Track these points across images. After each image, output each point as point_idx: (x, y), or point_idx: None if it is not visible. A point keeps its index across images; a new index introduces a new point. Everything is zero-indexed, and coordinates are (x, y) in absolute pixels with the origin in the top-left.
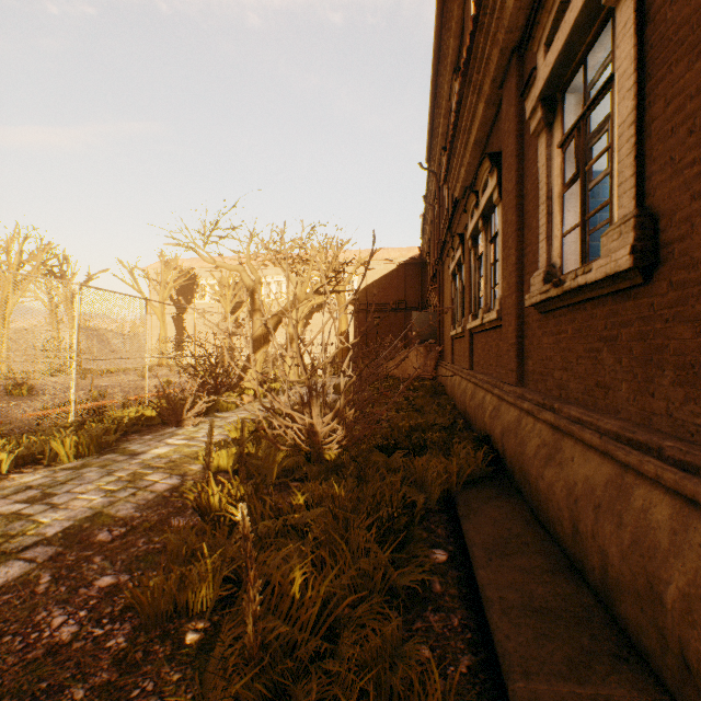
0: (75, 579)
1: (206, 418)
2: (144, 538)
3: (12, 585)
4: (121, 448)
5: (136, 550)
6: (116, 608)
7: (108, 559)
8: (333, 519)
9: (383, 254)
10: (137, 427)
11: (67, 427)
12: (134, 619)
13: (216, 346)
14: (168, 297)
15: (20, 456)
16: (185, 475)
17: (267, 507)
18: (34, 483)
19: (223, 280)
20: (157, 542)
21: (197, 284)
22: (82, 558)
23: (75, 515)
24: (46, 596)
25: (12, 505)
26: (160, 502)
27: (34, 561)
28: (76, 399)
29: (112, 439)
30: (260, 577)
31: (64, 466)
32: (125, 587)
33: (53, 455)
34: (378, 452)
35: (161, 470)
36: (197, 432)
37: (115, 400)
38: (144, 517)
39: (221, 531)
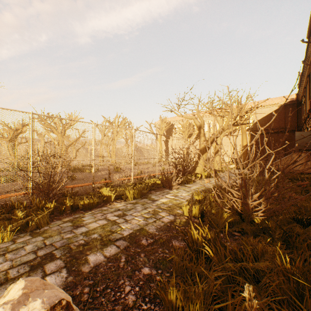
0: (133, 264)
1: (180, 186)
2: (160, 248)
3: (111, 258)
4: (148, 196)
5: (157, 255)
6: (151, 292)
7: (146, 256)
8: (284, 279)
9: (269, 102)
10: (153, 187)
11: (130, 185)
12: (160, 305)
13: (183, 153)
14: (162, 134)
15: (116, 195)
16: (175, 215)
17: (227, 251)
18: (120, 208)
19: (184, 125)
20: (166, 253)
21: (173, 127)
22: (136, 252)
23: (133, 227)
24: (123, 270)
25: (113, 217)
26: (166, 228)
27: (119, 248)
28: (133, 174)
29: (145, 192)
30: (231, 305)
31: (129, 201)
32: (154, 278)
33: (126, 196)
34: (295, 224)
35: (165, 210)
36: (178, 193)
37: (145, 175)
38: (159, 235)
39: (201, 260)
